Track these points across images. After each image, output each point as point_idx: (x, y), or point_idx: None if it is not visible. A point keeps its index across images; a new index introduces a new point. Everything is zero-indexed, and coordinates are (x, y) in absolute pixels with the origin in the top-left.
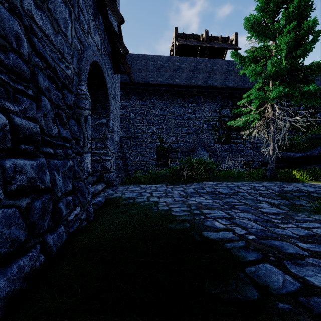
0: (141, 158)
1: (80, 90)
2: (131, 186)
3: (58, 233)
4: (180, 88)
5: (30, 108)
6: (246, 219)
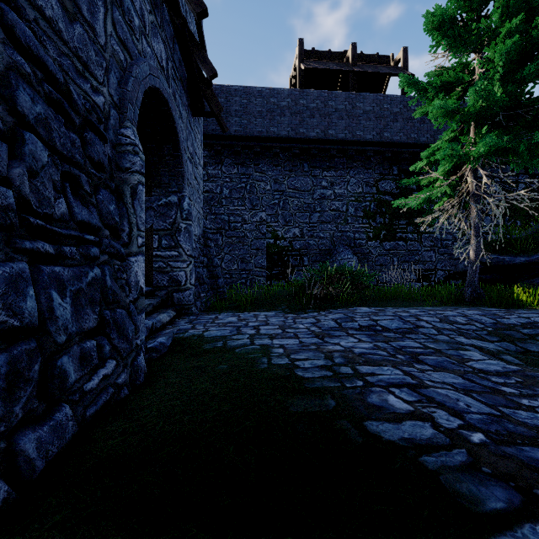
0: (240, 266)
1: (123, 137)
2: (221, 315)
3: (56, 423)
4: (308, 143)
5: None
6: (449, 387)
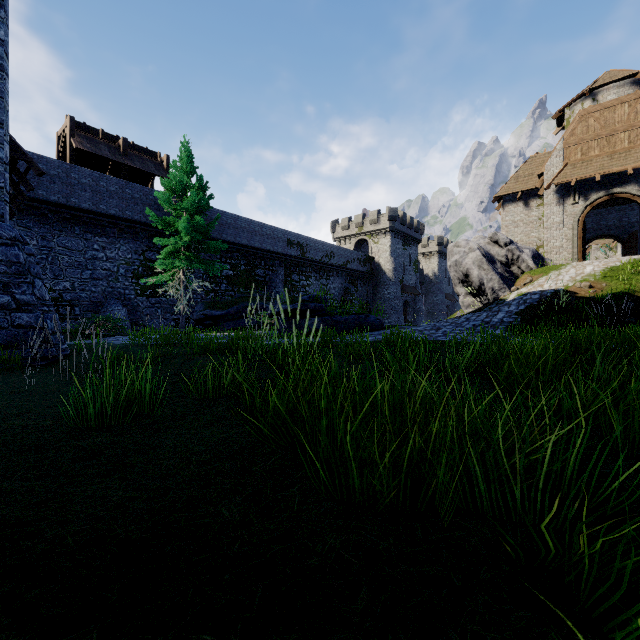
0: None
1: None
2: None
3: None
4: (80, 212)
5: None
6: None
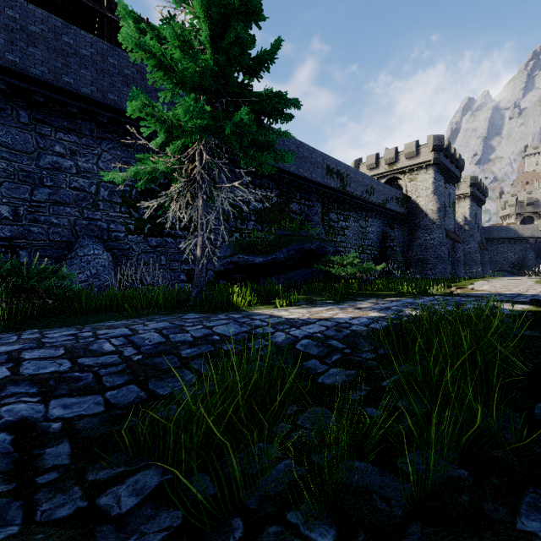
0: None
1: None
2: None
3: None
4: (25, 81)
5: None
6: None
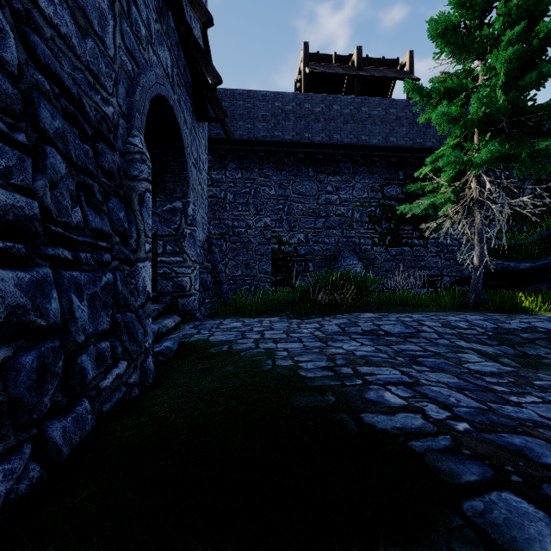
0: (244, 272)
1: (131, 145)
2: (226, 321)
3: (77, 416)
4: (313, 148)
5: (19, 168)
6: (443, 386)
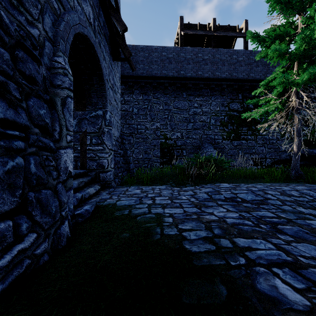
0: (144, 156)
1: (56, 62)
2: (130, 188)
3: None
4: (185, 80)
5: None
6: None
